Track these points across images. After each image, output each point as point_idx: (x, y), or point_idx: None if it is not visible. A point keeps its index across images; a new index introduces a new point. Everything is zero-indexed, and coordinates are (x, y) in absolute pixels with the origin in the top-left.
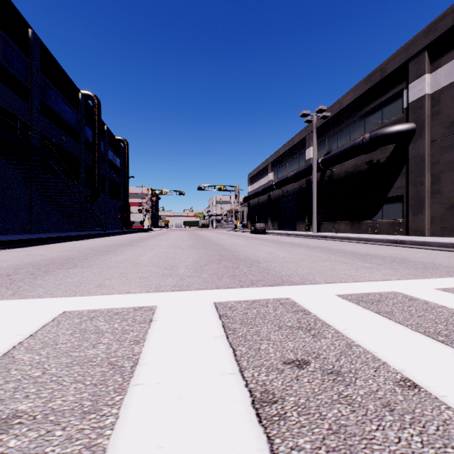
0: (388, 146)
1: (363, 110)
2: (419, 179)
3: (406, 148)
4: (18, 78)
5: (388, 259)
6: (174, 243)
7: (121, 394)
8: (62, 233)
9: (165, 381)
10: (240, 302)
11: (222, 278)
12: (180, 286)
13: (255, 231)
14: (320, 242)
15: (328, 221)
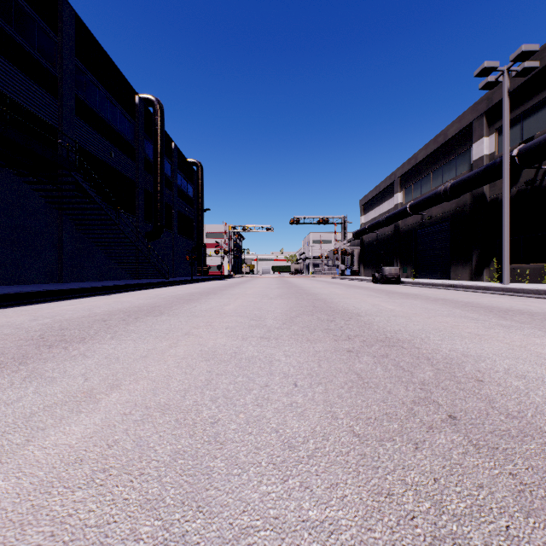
0: None
1: None
2: None
3: None
4: (41, 62)
5: None
6: (251, 307)
7: None
8: (102, 282)
9: None
10: None
11: None
12: None
13: (383, 280)
14: None
15: (527, 263)
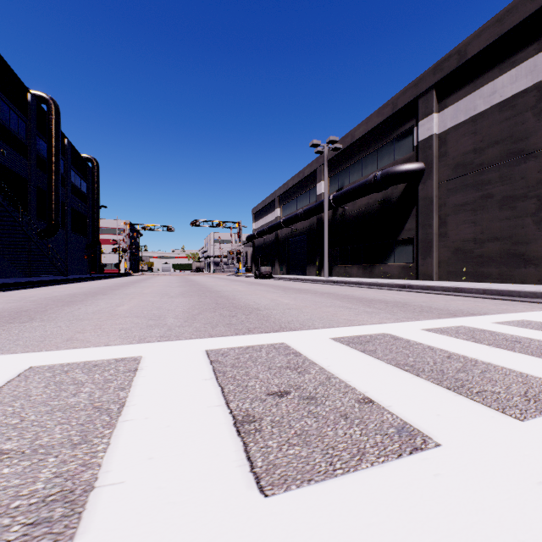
0: (399, 185)
1: (375, 144)
2: (428, 222)
3: (416, 188)
4: None
5: (391, 304)
6: (160, 291)
7: (110, 428)
8: (4, 279)
9: (154, 416)
10: (233, 349)
11: (216, 327)
12: (168, 337)
13: (260, 276)
14: (330, 288)
15: (341, 265)
